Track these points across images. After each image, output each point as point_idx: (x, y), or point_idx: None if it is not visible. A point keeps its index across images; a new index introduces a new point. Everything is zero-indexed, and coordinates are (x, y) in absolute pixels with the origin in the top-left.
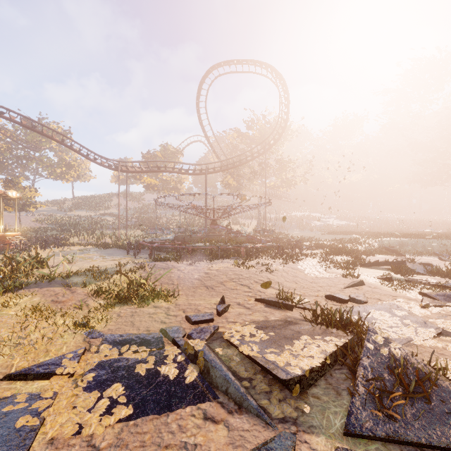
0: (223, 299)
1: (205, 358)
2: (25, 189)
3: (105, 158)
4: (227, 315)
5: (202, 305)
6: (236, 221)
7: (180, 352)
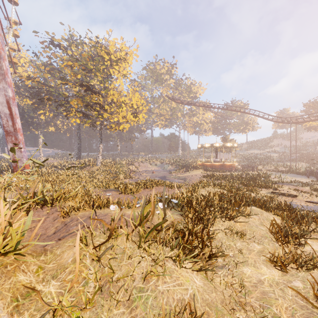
0: None
1: None
2: (231, 141)
3: (280, 117)
4: None
5: None
6: None
7: None
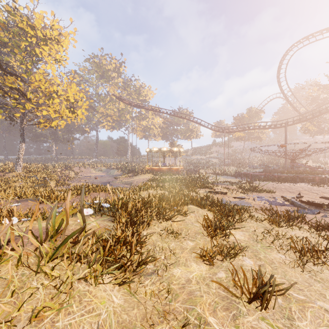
0: (299, 194)
1: (292, 200)
2: (178, 146)
3: (217, 126)
4: (301, 199)
5: (288, 196)
6: (316, 160)
7: (282, 199)
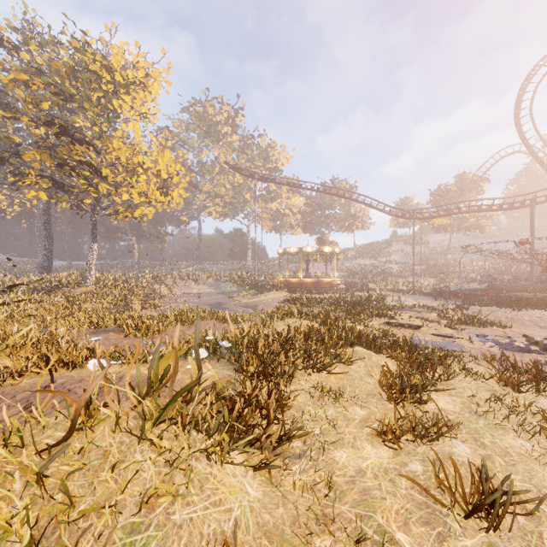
0: None
1: (544, 343)
2: (330, 244)
3: (399, 209)
4: None
5: (537, 334)
6: None
7: (524, 341)
